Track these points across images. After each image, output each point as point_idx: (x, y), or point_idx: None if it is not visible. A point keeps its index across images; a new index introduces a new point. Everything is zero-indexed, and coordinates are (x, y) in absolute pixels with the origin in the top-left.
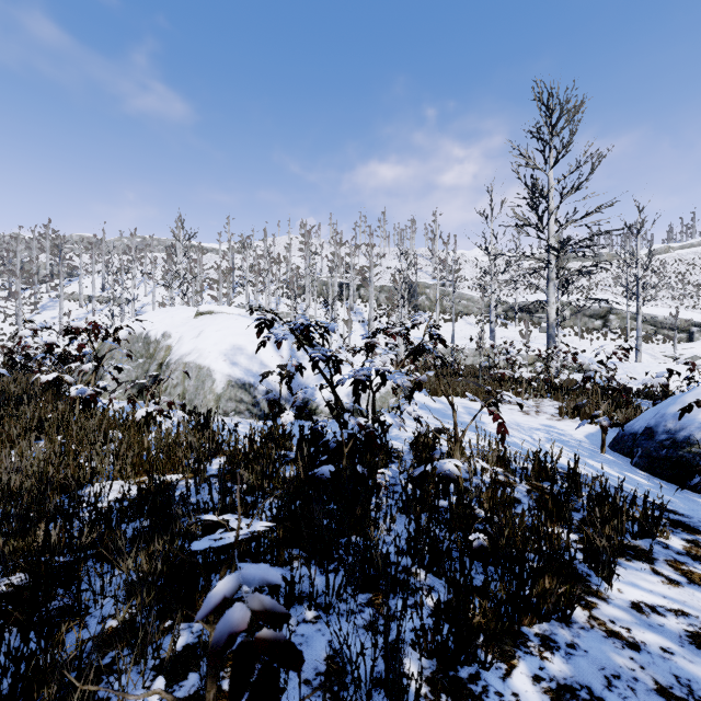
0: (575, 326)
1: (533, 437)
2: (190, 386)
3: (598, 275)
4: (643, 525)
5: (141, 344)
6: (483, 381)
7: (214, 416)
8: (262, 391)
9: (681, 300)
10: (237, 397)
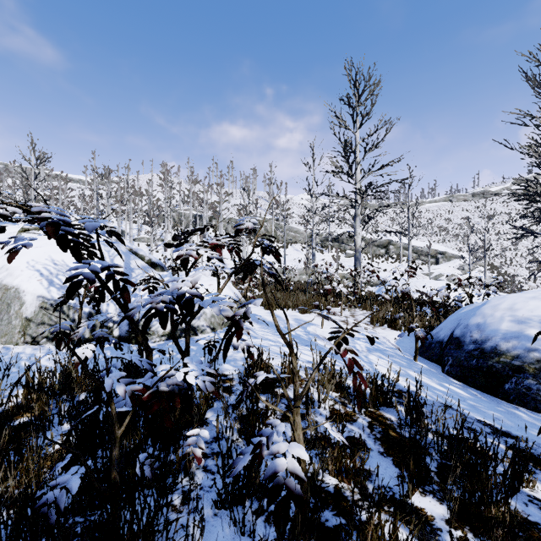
0: (368, 253)
1: (357, 348)
2: None
3: (381, 218)
4: (513, 478)
5: None
6: (310, 295)
7: None
8: (83, 313)
9: (431, 237)
10: (51, 321)
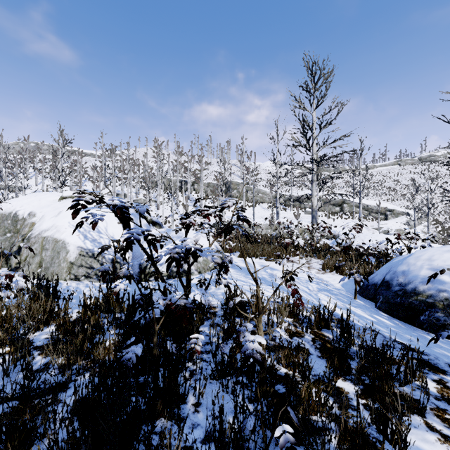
0: (325, 211)
1: (309, 288)
2: (46, 256)
3: (337, 180)
4: (407, 373)
5: (10, 221)
6: (274, 247)
7: (57, 284)
8: (108, 259)
9: (381, 196)
10: (87, 264)
